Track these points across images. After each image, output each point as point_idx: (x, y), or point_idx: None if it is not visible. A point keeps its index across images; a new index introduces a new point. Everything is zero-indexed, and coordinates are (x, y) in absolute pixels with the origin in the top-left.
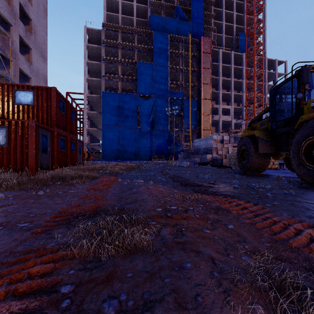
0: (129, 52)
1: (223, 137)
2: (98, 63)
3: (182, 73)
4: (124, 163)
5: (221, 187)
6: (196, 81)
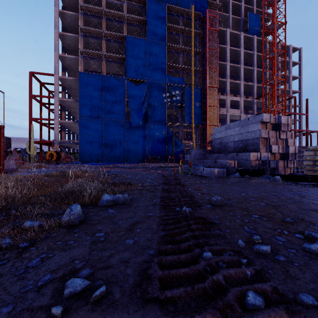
0: (116, 24)
1: (280, 117)
2: (75, 35)
3: (183, 55)
4: (102, 167)
5: None
6: (200, 66)
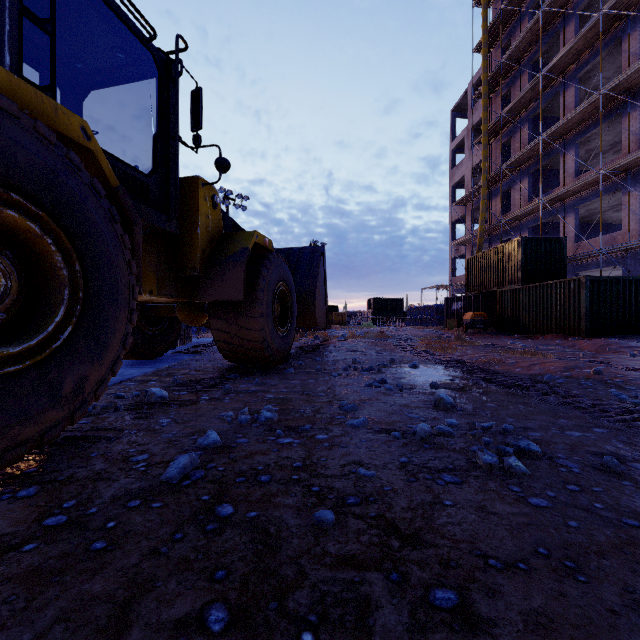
0: None
1: None
2: None
3: None
4: None
5: (434, 373)
6: None
